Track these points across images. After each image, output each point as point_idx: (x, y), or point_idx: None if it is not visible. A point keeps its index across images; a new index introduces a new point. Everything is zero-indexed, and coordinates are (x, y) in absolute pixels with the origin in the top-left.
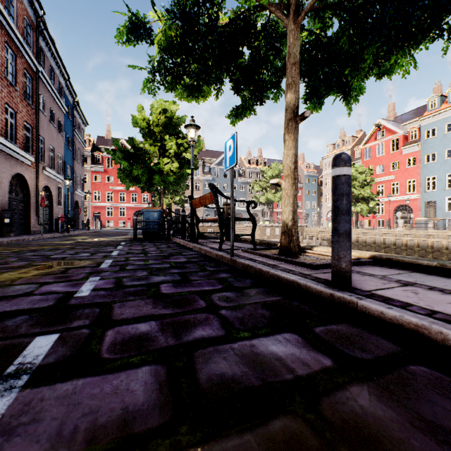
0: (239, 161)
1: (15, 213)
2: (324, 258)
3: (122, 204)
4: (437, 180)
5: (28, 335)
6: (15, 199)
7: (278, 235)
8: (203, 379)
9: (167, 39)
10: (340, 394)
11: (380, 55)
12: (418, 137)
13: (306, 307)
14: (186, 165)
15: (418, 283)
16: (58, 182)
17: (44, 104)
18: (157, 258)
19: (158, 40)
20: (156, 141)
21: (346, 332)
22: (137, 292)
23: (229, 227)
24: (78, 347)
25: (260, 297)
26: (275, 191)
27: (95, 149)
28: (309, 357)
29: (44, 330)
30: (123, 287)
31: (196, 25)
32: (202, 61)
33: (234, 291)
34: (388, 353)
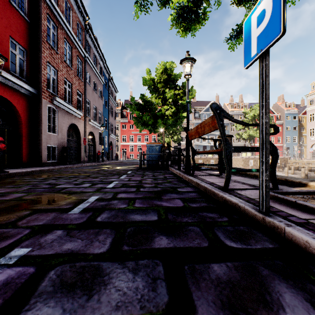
0: (223, 107)
1: (72, 150)
2: None
3: (139, 143)
4: None
5: None
6: (71, 140)
7: None
8: None
9: None
10: None
11: None
12: None
13: None
14: (181, 110)
15: None
16: (98, 129)
17: (89, 79)
18: (147, 196)
19: None
20: (159, 94)
21: None
22: None
23: None
24: None
25: None
26: (256, 128)
27: (123, 108)
28: None
29: None
30: None
31: None
32: None
33: None
34: None
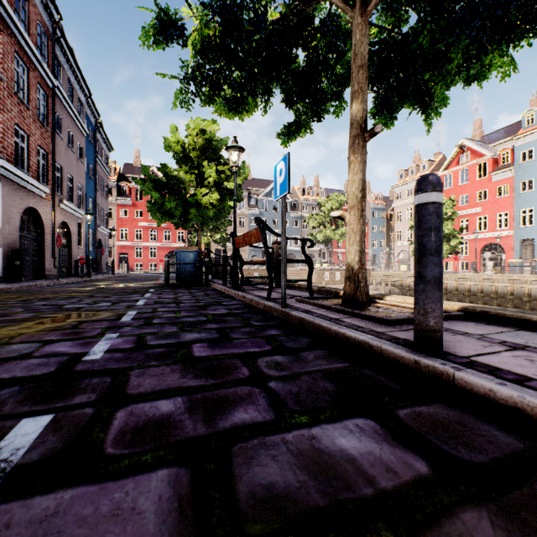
0: (292, 192)
1: (27, 254)
2: (400, 310)
3: (153, 243)
4: (536, 213)
5: (12, 417)
6: (27, 238)
7: (339, 280)
8: (243, 493)
9: (203, 40)
10: (447, 525)
11: (470, 54)
12: (512, 161)
13: (382, 378)
14: (228, 196)
15: (531, 346)
16: (77, 217)
17: (61, 126)
18: (191, 309)
19: (193, 41)
20: (193, 168)
21: (442, 418)
22: (162, 355)
23: (279, 270)
24: (75, 435)
25: (320, 362)
26: (335, 227)
27: (121, 178)
28: (393, 458)
29: (34, 409)
30: (146, 348)
31: (238, 20)
32: (247, 68)
33: (286, 354)
34: (508, 453)
